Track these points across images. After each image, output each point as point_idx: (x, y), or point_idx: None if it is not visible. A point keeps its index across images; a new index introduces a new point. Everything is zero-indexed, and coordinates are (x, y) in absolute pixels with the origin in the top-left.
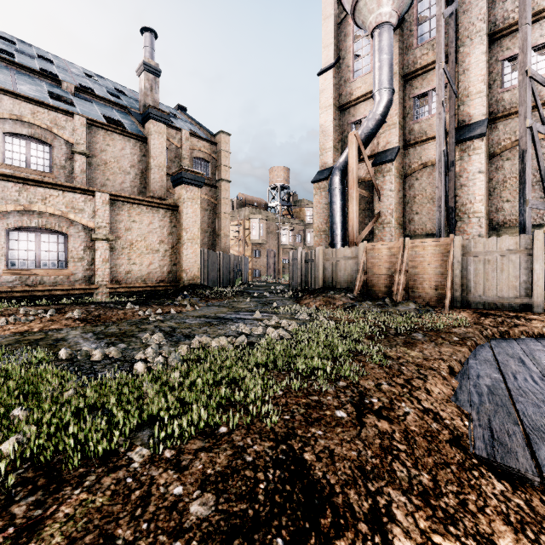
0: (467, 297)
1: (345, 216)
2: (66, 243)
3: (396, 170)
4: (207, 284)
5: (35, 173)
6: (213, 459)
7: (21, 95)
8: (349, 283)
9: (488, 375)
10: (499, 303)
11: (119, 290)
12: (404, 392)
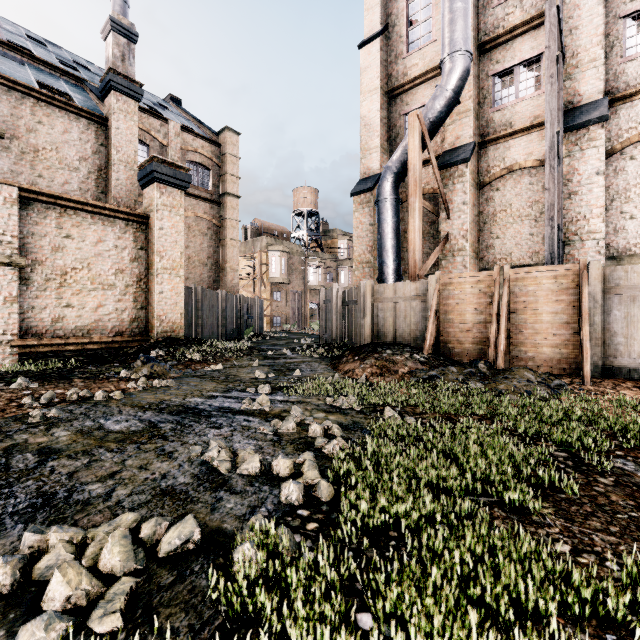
0: (612, 360)
1: (399, 240)
2: None
3: (471, 175)
4: (201, 337)
5: None
6: None
7: None
8: (412, 337)
9: None
10: None
11: (39, 350)
12: None
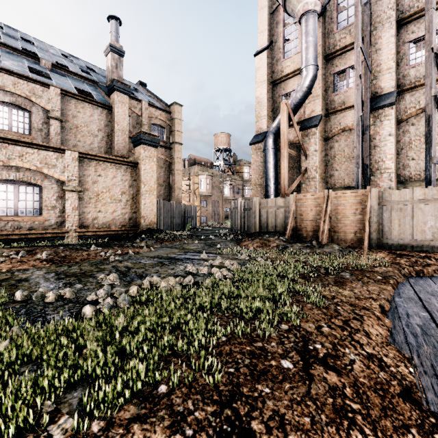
0: (382, 240)
1: (277, 172)
2: (41, 193)
3: (319, 134)
4: (162, 229)
5: (16, 134)
6: (147, 434)
7: (4, 69)
8: (281, 228)
9: (416, 313)
10: (410, 245)
11: (87, 234)
12: (344, 335)
